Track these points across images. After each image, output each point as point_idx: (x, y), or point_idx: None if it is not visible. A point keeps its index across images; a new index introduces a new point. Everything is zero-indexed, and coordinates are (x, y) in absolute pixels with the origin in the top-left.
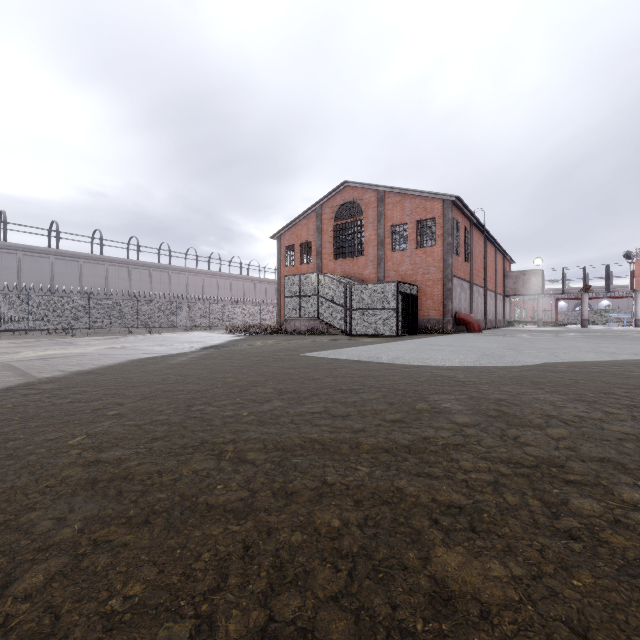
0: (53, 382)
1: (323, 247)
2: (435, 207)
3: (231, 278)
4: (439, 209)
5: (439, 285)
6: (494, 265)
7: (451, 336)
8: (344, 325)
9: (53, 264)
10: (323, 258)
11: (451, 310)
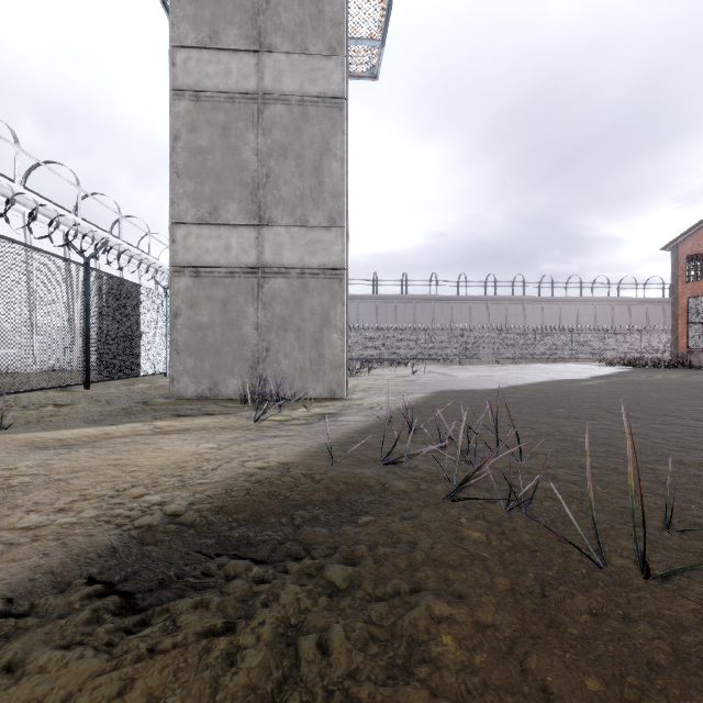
0: (524, 387)
1: None
2: None
3: (595, 302)
4: None
5: None
6: None
7: None
8: None
9: (433, 307)
10: None
11: None
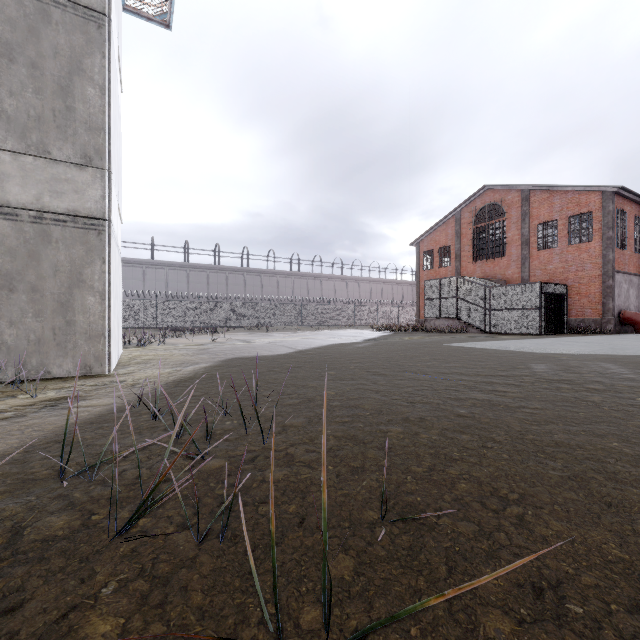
0: (309, 351)
1: (462, 250)
2: (591, 200)
3: (371, 282)
4: (596, 202)
5: (596, 282)
6: None
7: (605, 336)
8: (483, 324)
9: (245, 279)
10: (462, 261)
11: (612, 309)
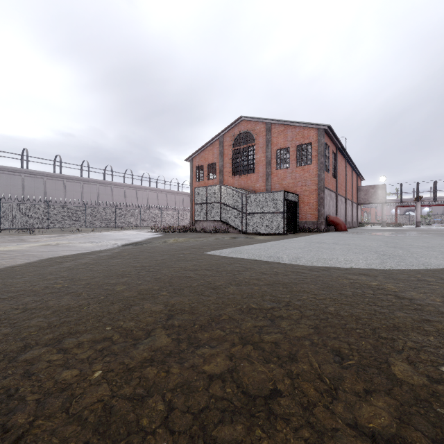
0: None
1: (224, 167)
2: (311, 134)
3: (157, 191)
4: (314, 136)
5: (314, 194)
6: (351, 181)
7: (327, 234)
8: (241, 225)
9: (23, 180)
10: (224, 175)
11: (323, 214)
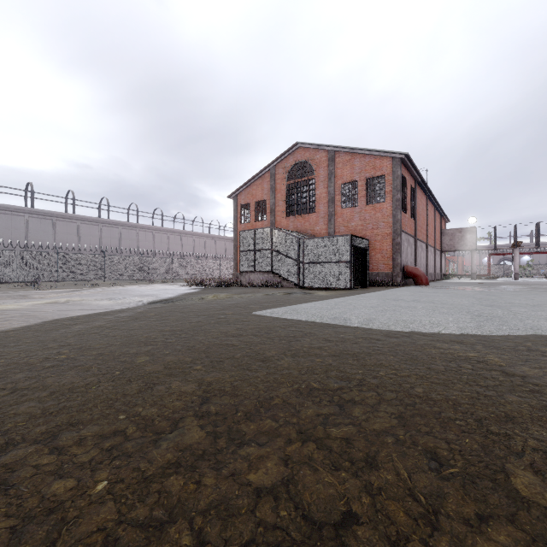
0: None
1: (276, 205)
2: (384, 165)
3: (194, 236)
4: (388, 167)
5: (388, 240)
6: (433, 223)
7: (404, 289)
8: (297, 278)
9: (28, 222)
10: (276, 215)
11: (400, 264)
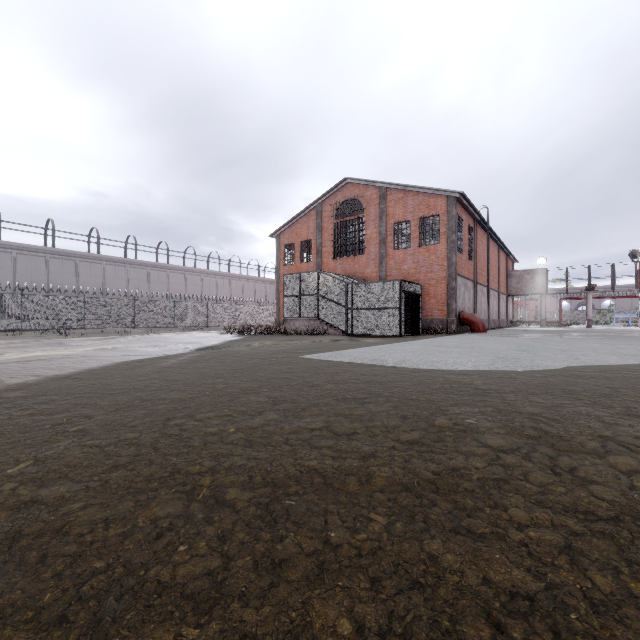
0: (21, 389)
1: (323, 245)
2: (438, 204)
3: (230, 277)
4: (443, 206)
5: (443, 284)
6: (497, 264)
7: (456, 336)
8: (345, 325)
9: (49, 263)
10: (323, 257)
11: (455, 310)
